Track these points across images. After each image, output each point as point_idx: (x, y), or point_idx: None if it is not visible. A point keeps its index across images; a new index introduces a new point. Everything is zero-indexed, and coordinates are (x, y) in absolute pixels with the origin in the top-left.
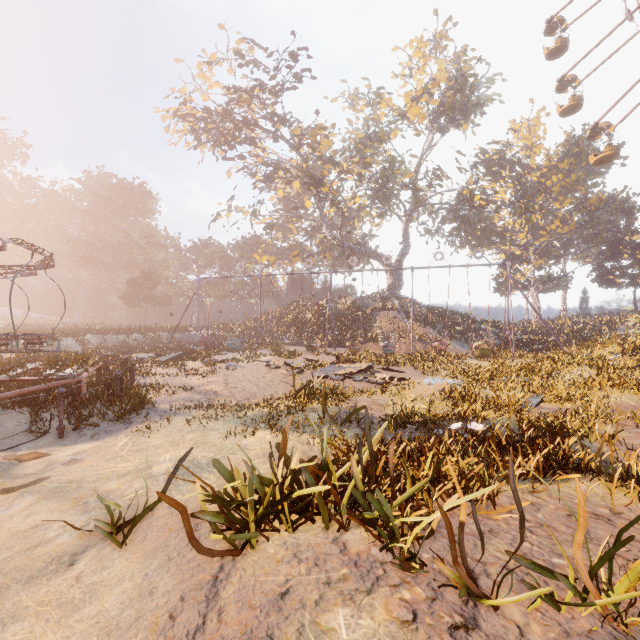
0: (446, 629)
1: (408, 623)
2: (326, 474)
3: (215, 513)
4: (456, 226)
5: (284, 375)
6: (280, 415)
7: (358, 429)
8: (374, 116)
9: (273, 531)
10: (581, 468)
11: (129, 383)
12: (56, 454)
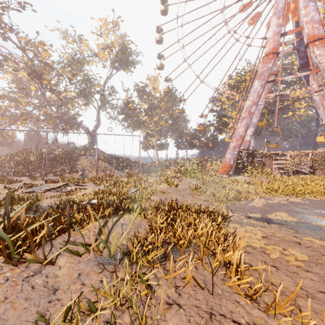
0: (22, 279)
1: (0, 284)
2: None
3: None
4: (125, 117)
5: None
6: None
7: (34, 213)
8: (79, 49)
9: None
10: (130, 210)
11: None
12: None
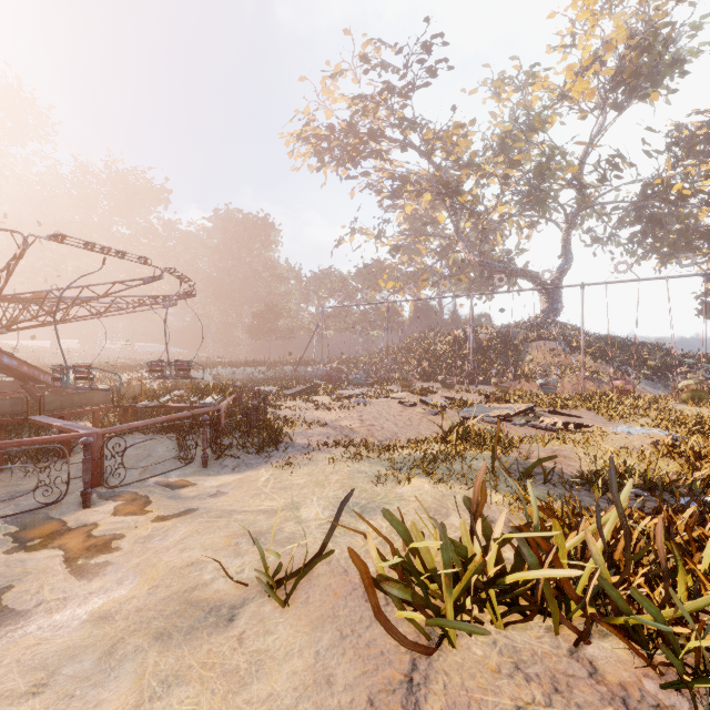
0: None
1: None
2: (555, 552)
3: (401, 586)
4: (637, 230)
5: (423, 414)
6: (436, 460)
7: (546, 487)
8: (524, 103)
9: (474, 621)
10: None
11: (263, 415)
12: (202, 484)
